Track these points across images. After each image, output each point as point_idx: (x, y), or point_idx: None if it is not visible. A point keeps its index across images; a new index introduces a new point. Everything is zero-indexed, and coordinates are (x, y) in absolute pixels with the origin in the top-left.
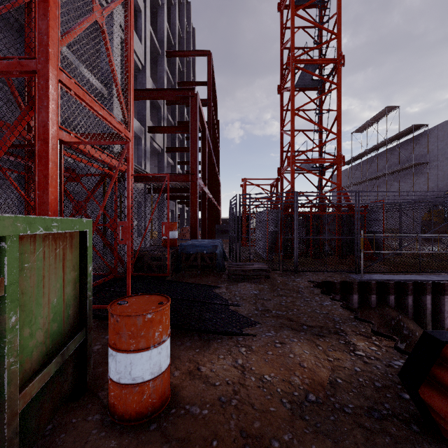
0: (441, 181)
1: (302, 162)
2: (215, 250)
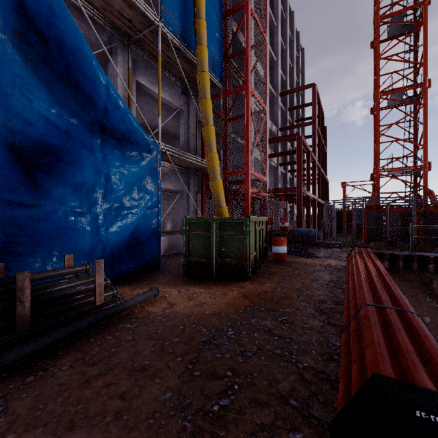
0: None
1: (387, 170)
2: (309, 233)
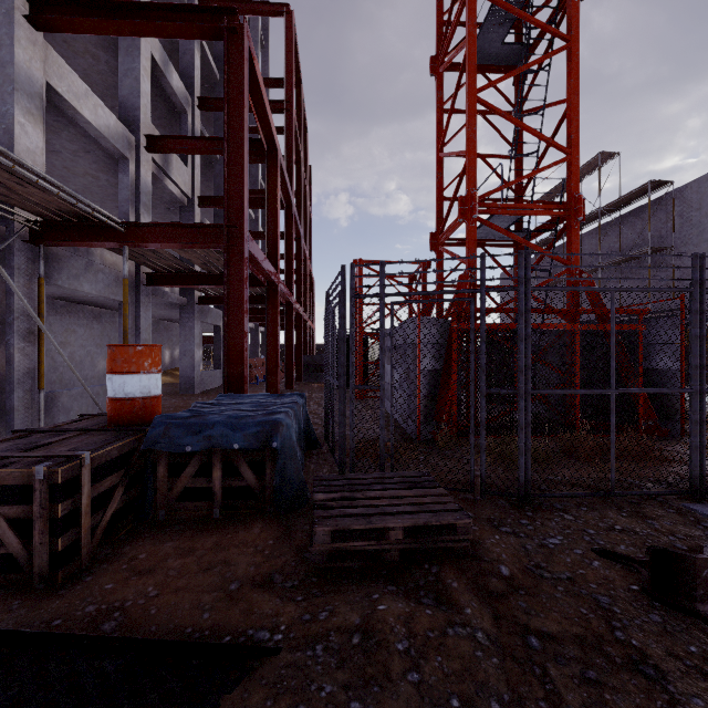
0: None
1: (494, 210)
2: (269, 442)
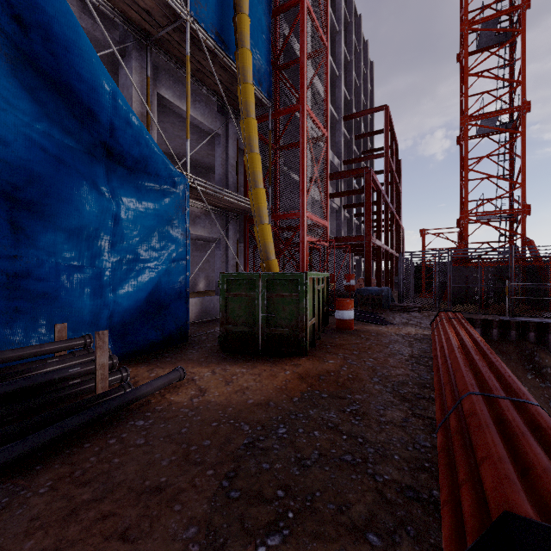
0: None
1: (477, 215)
2: (381, 293)
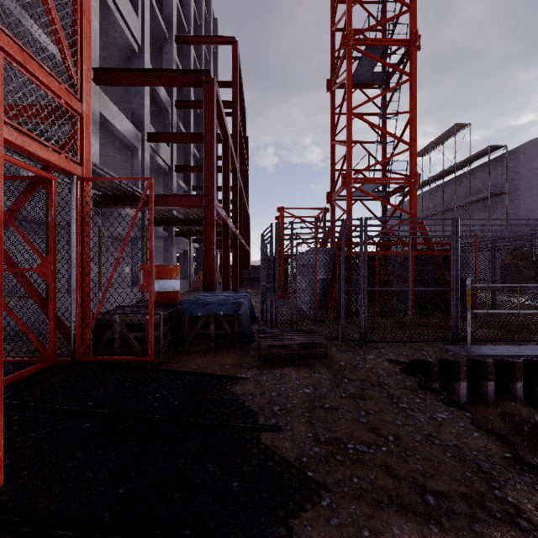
0: (523, 216)
1: (363, 181)
2: (237, 311)
